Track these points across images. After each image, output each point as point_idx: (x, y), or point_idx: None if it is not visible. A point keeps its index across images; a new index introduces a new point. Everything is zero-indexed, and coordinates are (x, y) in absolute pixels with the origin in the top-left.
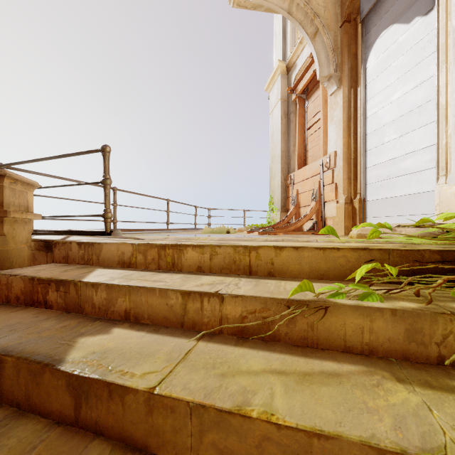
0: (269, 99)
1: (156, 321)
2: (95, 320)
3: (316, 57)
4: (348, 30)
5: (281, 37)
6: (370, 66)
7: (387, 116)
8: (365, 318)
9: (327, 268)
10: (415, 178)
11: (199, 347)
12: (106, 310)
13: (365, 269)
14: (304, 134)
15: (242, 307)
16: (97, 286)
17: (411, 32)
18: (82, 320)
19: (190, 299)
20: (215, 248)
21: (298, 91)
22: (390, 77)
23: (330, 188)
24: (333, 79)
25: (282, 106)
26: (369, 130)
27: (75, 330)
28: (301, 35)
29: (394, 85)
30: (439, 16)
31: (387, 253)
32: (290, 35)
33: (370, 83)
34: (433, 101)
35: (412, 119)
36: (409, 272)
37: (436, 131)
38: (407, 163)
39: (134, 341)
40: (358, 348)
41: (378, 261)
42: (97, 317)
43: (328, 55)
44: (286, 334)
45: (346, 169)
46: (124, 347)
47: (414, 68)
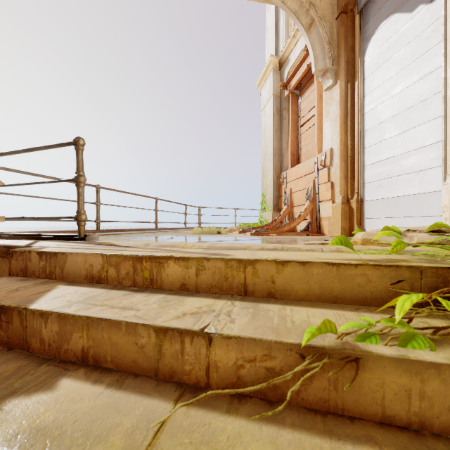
0: (261, 96)
1: (122, 366)
2: (41, 364)
3: (311, 50)
4: (345, 21)
5: (273, 31)
6: (368, 59)
7: (387, 112)
8: (412, 377)
9: (342, 289)
10: (419, 177)
11: (176, 417)
12: (58, 347)
13: (408, 303)
14: (297, 131)
15: (237, 352)
16: (47, 315)
17: (414, 21)
18: (23, 364)
19: (166, 338)
20: (203, 261)
21: (291, 86)
22: (391, 70)
23: (325, 187)
24: (328, 73)
25: (274, 102)
26: (367, 126)
27: (6, 385)
28: (295, 28)
29: (395, 78)
30: (447, 2)
31: (418, 271)
32: (283, 29)
33: (369, 77)
34: (439, 94)
35: (415, 114)
36: (448, 296)
37: (444, 126)
38: (409, 161)
39: (84, 406)
40: (403, 419)
41: (407, 282)
42: (45, 357)
43: (324, 48)
44: (298, 393)
45: (343, 167)
46: (67, 420)
47: (417, 60)
